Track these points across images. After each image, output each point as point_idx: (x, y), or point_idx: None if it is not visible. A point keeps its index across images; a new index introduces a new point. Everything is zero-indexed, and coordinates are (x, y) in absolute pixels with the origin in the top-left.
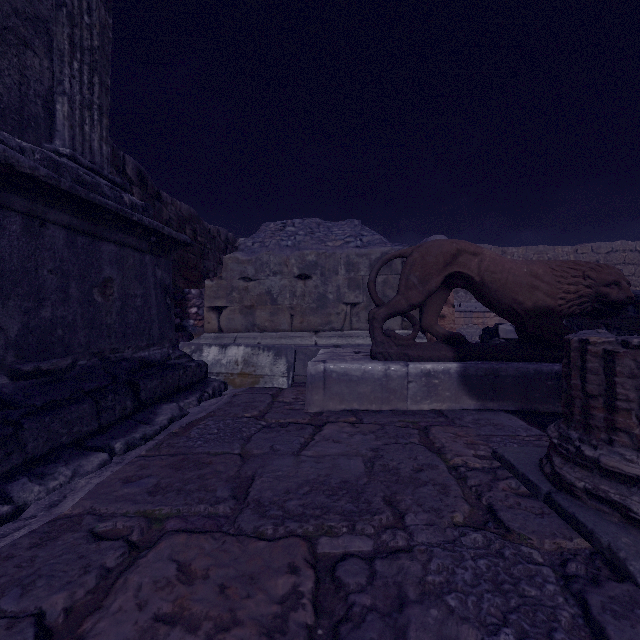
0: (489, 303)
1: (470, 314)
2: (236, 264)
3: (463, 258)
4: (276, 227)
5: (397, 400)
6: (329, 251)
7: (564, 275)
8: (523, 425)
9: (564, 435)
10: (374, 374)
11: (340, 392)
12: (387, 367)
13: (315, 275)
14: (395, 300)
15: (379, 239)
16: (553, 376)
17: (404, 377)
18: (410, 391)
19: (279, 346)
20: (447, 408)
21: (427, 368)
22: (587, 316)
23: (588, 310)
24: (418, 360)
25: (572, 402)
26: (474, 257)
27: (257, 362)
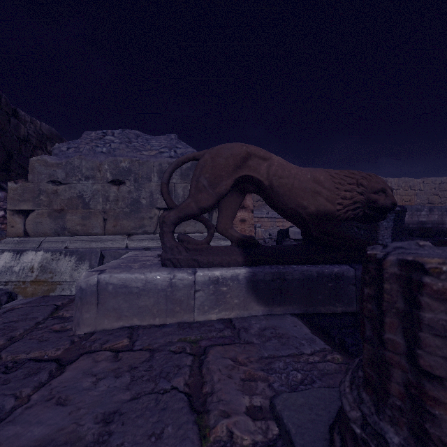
0: (277, 207)
1: (274, 219)
2: (44, 167)
3: (253, 162)
4: (96, 136)
5: (183, 311)
6: (143, 159)
7: (341, 182)
8: (307, 334)
9: (372, 426)
10: (157, 284)
11: (117, 307)
12: (172, 276)
13: (129, 181)
14: (185, 203)
15: (192, 152)
16: (333, 278)
17: (191, 286)
18: (197, 301)
19: (83, 250)
20: (236, 316)
21: (215, 275)
22: (359, 220)
23: (360, 215)
24: (208, 266)
25: (386, 370)
26: (263, 161)
27: (56, 268)
